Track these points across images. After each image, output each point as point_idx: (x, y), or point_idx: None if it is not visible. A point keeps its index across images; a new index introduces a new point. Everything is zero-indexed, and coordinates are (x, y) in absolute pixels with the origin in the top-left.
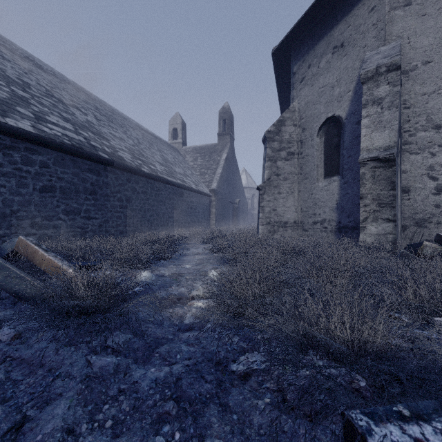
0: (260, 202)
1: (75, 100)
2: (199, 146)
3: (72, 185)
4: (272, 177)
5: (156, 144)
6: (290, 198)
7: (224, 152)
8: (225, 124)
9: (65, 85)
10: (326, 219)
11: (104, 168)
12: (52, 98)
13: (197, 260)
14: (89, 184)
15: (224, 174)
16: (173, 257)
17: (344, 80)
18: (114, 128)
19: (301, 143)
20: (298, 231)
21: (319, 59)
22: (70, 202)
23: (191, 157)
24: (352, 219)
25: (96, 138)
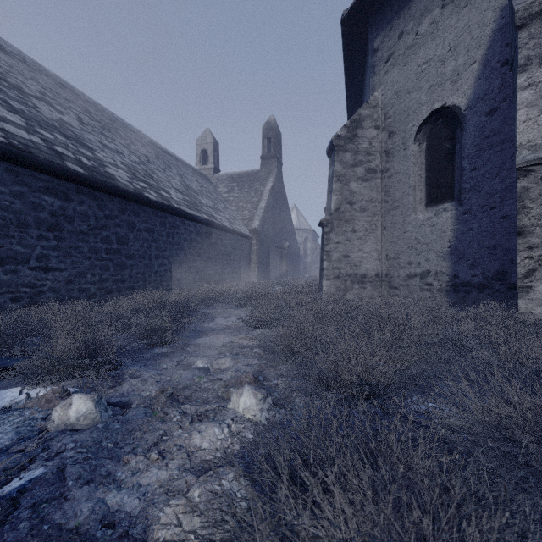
0: (324, 244)
1: (49, 94)
2: (236, 173)
3: (10, 213)
4: (343, 207)
5: (176, 167)
6: (370, 239)
7: (269, 181)
8: (270, 144)
9: (40, 76)
10: (430, 270)
11: (77, 188)
12: (1, 81)
13: (222, 346)
14: (47, 214)
15: (269, 209)
16: (181, 339)
17: (463, 46)
18: (109, 137)
19: (387, 155)
20: (381, 289)
21: (418, 20)
22: (7, 243)
23: (225, 187)
24: (479, 271)
25: (68, 143)
